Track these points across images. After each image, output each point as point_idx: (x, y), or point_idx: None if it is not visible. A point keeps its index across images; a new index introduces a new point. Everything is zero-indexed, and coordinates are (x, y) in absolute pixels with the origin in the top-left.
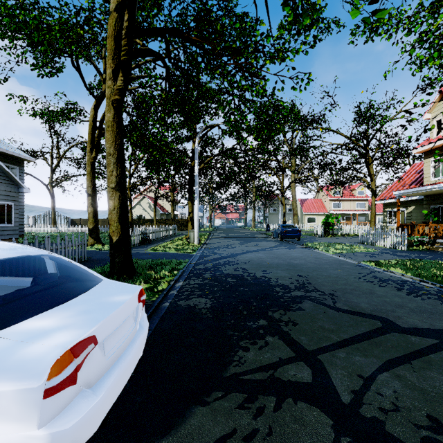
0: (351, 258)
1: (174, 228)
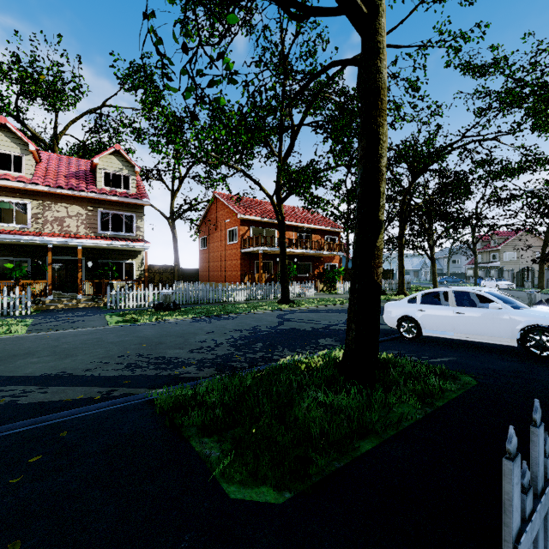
0: (84, 326)
1: None
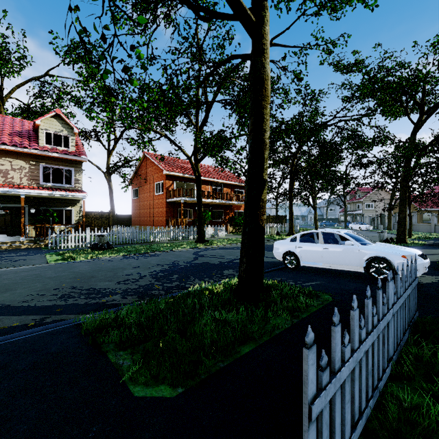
0: (25, 264)
1: None
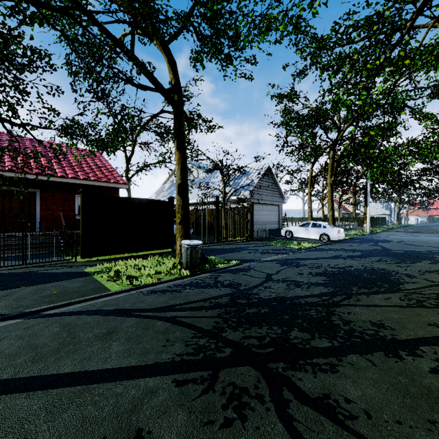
0: None
1: (354, 224)
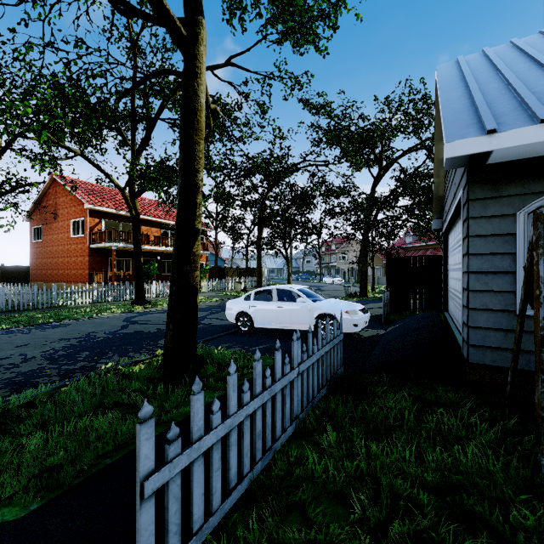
0: None
1: None
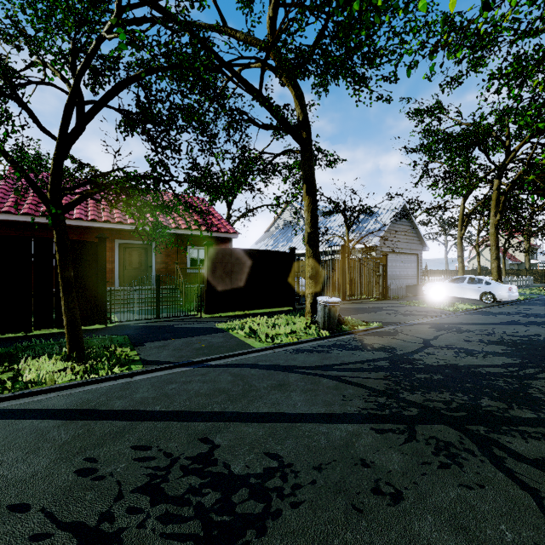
0: None
1: (529, 279)
